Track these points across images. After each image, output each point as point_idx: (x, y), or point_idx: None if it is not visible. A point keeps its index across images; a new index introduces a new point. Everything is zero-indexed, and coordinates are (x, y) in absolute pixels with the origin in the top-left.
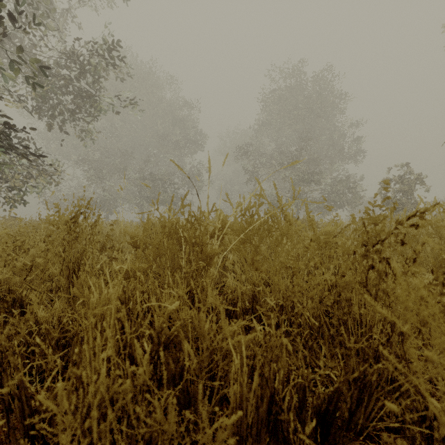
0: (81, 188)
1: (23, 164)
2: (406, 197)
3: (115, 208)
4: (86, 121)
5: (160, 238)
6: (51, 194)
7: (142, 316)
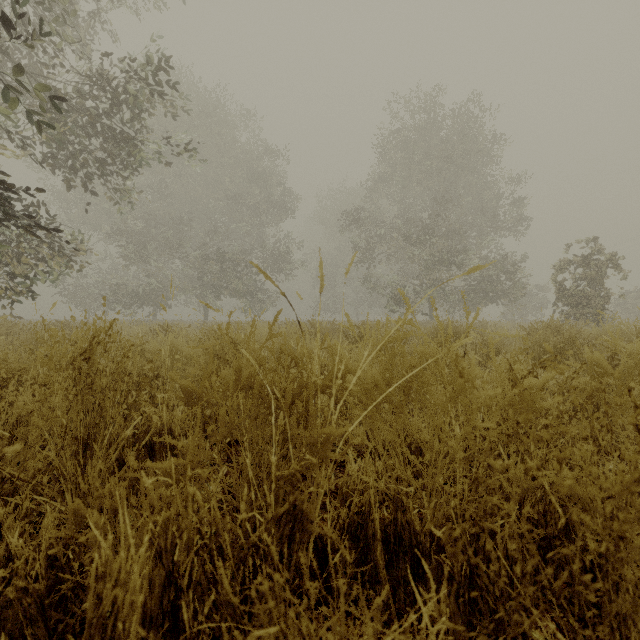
0: (116, 272)
1: (28, 240)
2: (592, 287)
3: (166, 302)
4: (122, 176)
5: (233, 391)
6: (52, 307)
7: (199, 570)
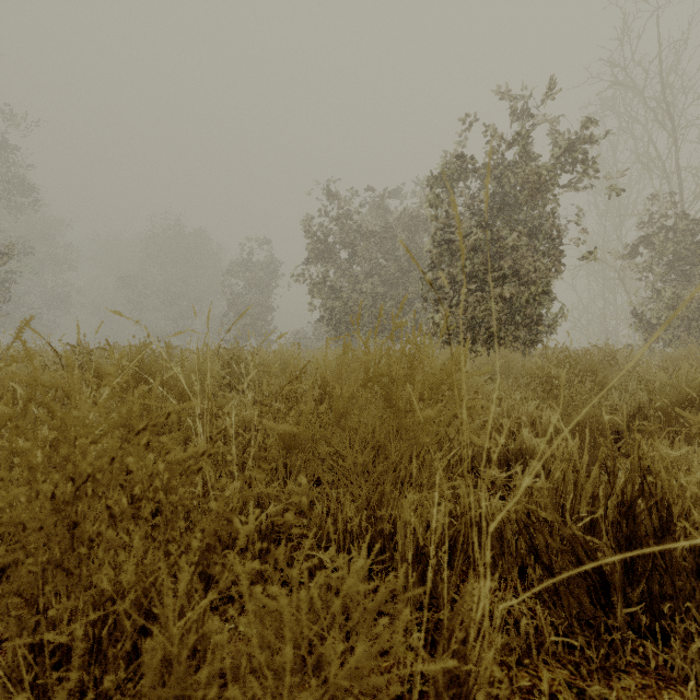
0: None
1: None
2: None
3: None
4: None
5: None
6: None
7: None
